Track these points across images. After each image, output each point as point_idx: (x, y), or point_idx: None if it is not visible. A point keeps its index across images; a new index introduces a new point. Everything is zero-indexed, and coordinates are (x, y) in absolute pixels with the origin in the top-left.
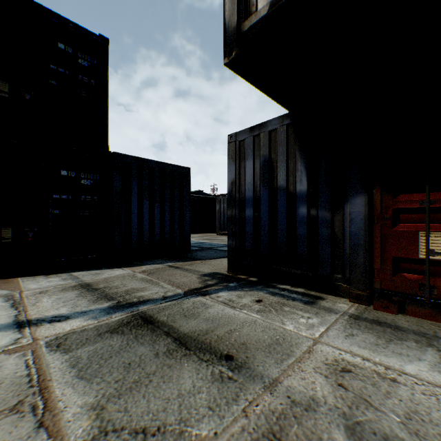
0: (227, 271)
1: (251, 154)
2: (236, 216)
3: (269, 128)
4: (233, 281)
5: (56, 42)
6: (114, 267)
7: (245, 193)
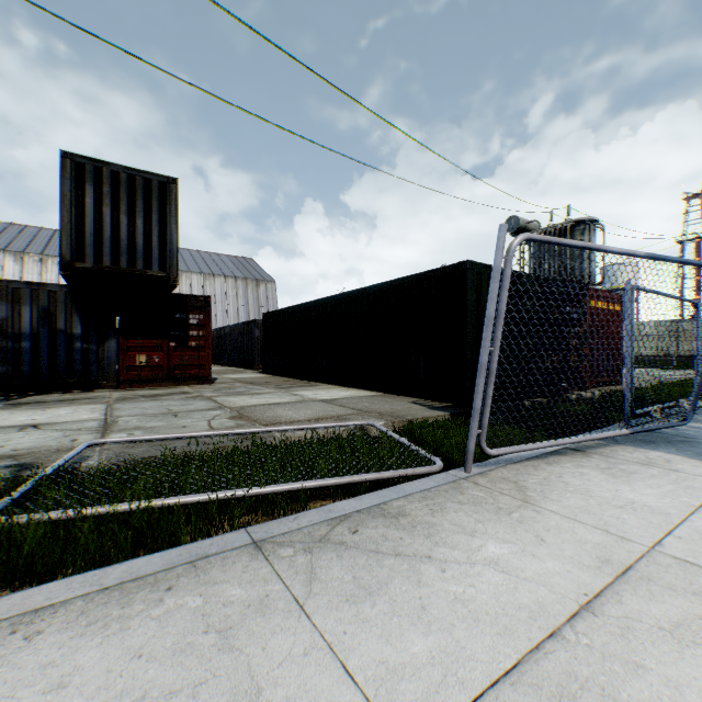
0: None
1: (30, 302)
2: (10, 347)
3: (50, 288)
4: (21, 395)
5: None
6: None
7: (23, 329)
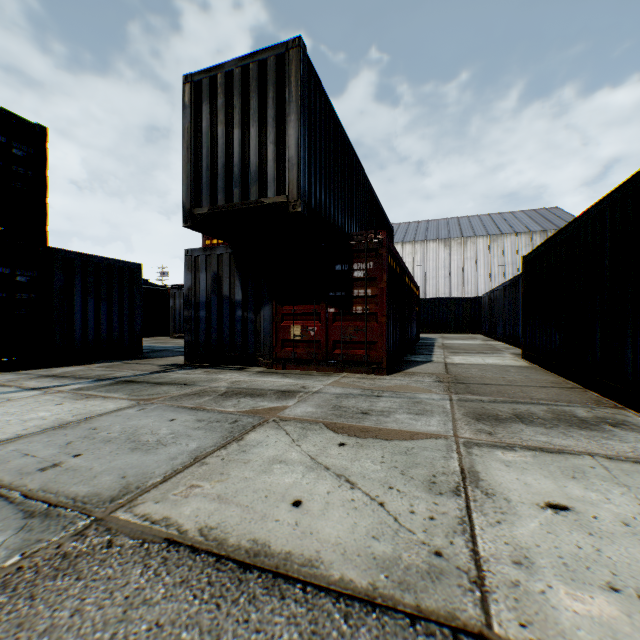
0: (185, 361)
1: (204, 269)
2: (192, 316)
3: (217, 252)
4: (190, 366)
5: None
6: (61, 367)
7: (200, 298)
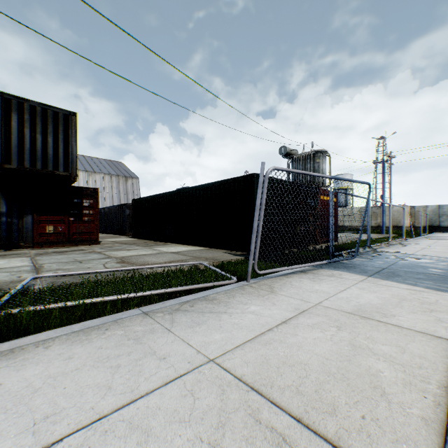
0: None
1: None
2: None
3: None
4: None
5: None
6: None
7: None
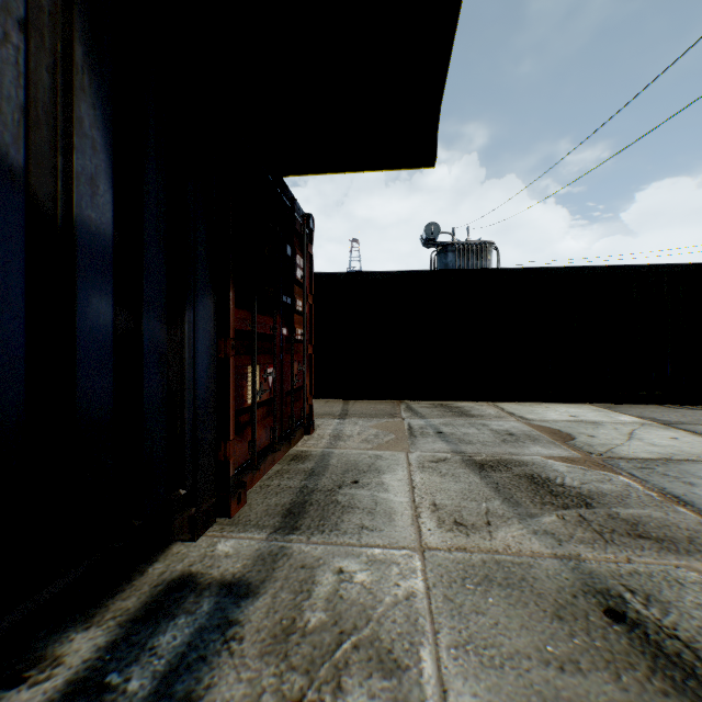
0: None
1: None
2: None
3: None
4: None
5: None
6: None
7: None
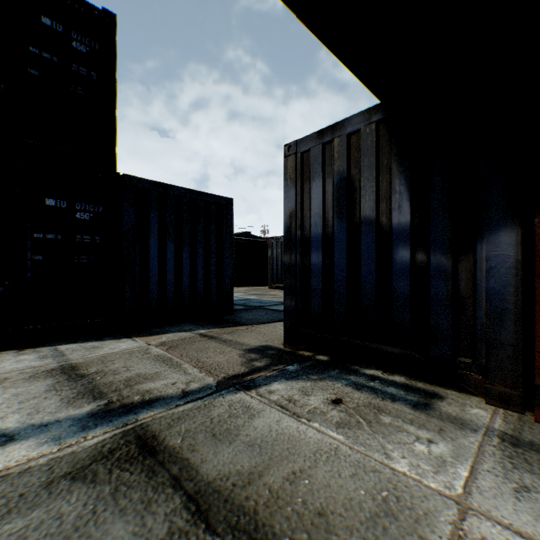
0: (284, 344)
1: (319, 171)
2: (296, 263)
3: (347, 130)
4: (293, 361)
5: (39, 15)
6: (121, 337)
7: (310, 229)
